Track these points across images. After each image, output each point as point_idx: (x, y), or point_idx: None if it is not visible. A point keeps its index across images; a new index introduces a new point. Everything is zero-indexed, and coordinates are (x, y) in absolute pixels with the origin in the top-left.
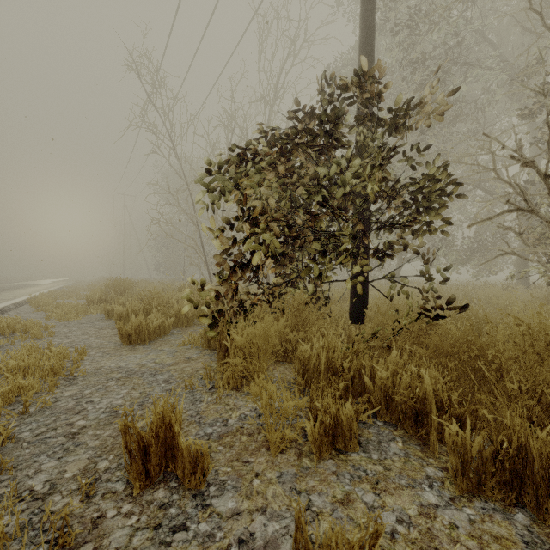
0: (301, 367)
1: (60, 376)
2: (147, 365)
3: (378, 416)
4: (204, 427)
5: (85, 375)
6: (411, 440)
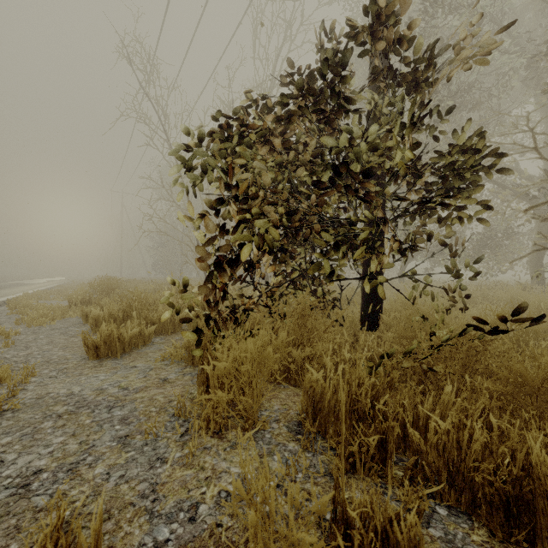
0: (310, 402)
1: None
2: (107, 391)
3: (436, 496)
4: (157, 525)
5: (18, 408)
6: None
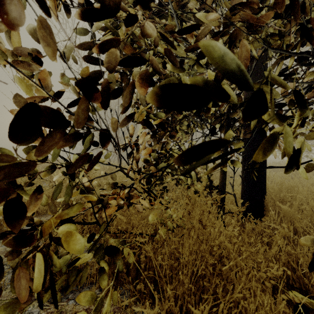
0: None
1: None
2: None
3: None
4: None
5: None
6: None
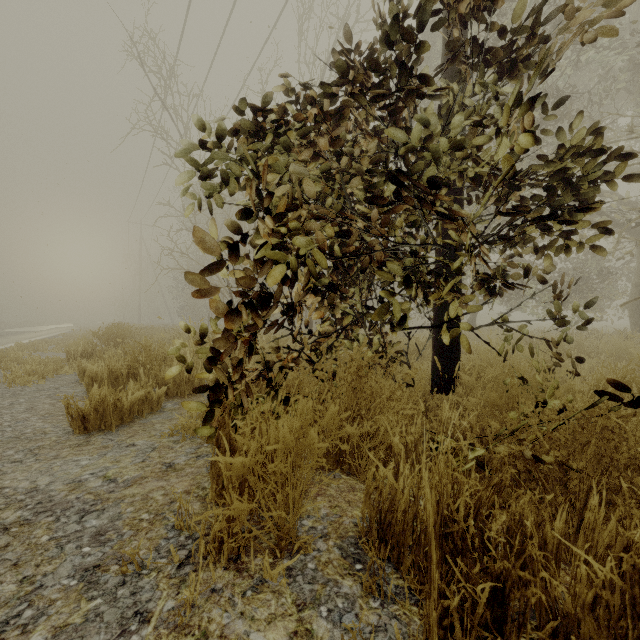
0: (374, 510)
1: None
2: (86, 485)
3: None
4: None
5: None
6: None
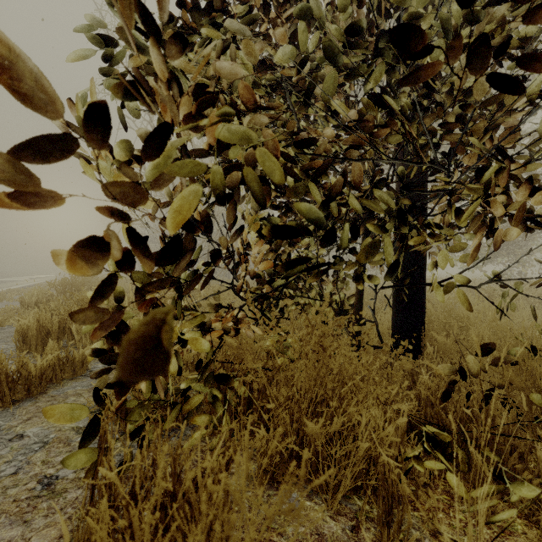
0: None
1: None
2: None
3: None
4: None
5: None
6: None
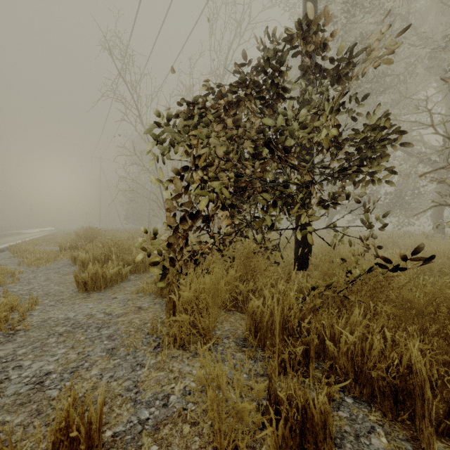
0: (252, 323)
1: (1, 331)
2: (95, 316)
3: (345, 389)
4: (140, 409)
5: (28, 328)
6: (394, 431)
